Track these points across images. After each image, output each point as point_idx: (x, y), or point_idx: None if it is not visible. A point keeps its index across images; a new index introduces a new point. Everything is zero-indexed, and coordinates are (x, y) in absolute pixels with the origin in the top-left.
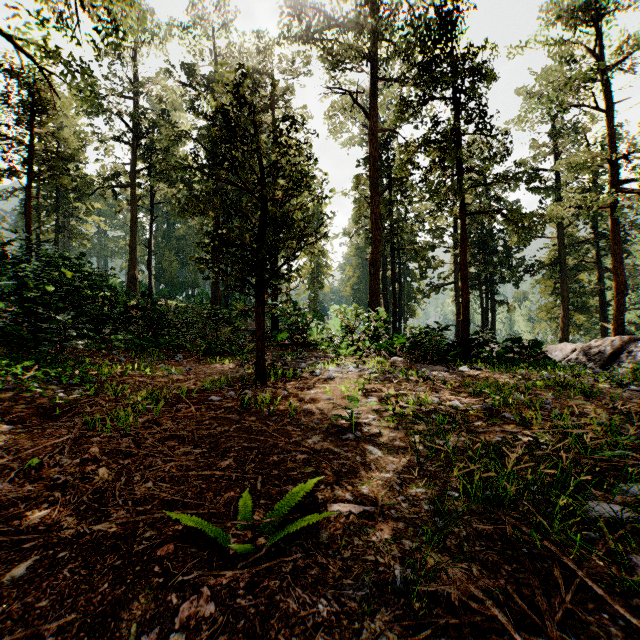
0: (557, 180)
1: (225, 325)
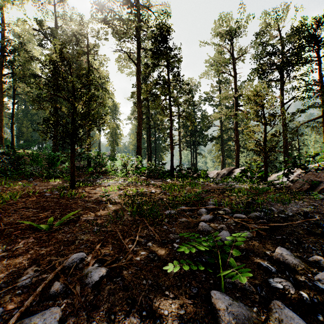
0: (220, 102)
1: (61, 164)
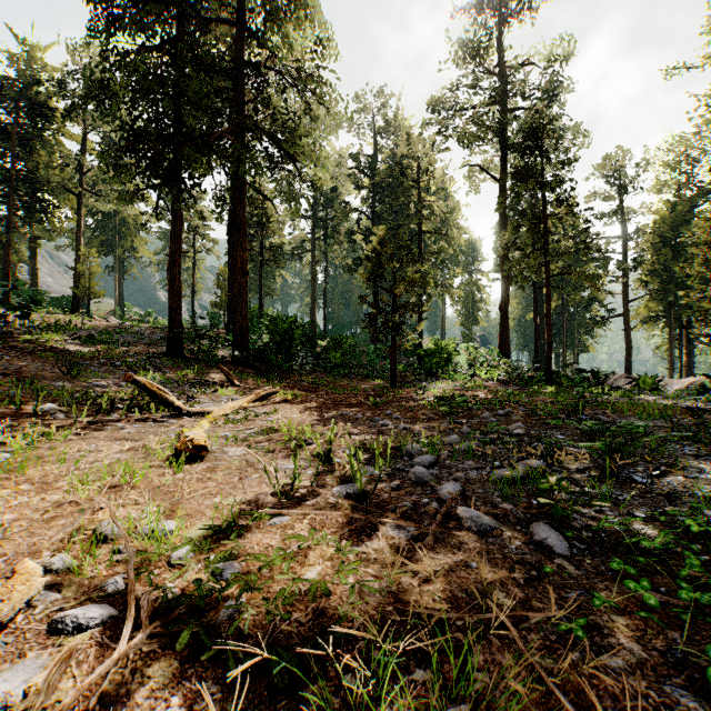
0: None
1: (382, 360)
